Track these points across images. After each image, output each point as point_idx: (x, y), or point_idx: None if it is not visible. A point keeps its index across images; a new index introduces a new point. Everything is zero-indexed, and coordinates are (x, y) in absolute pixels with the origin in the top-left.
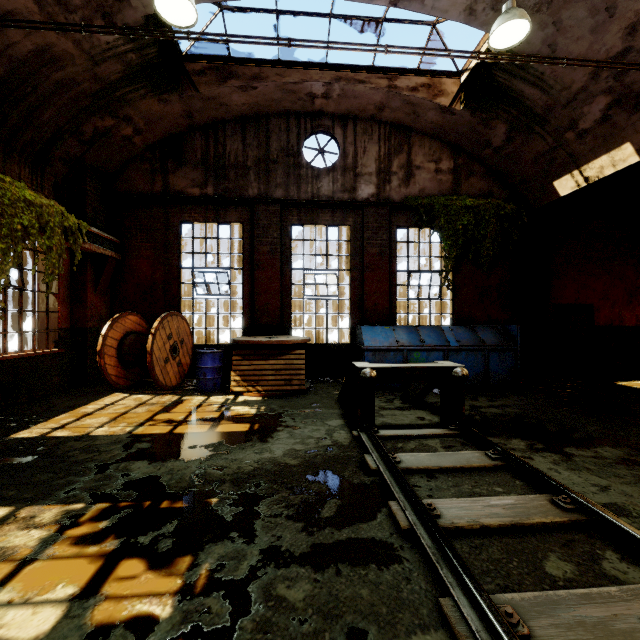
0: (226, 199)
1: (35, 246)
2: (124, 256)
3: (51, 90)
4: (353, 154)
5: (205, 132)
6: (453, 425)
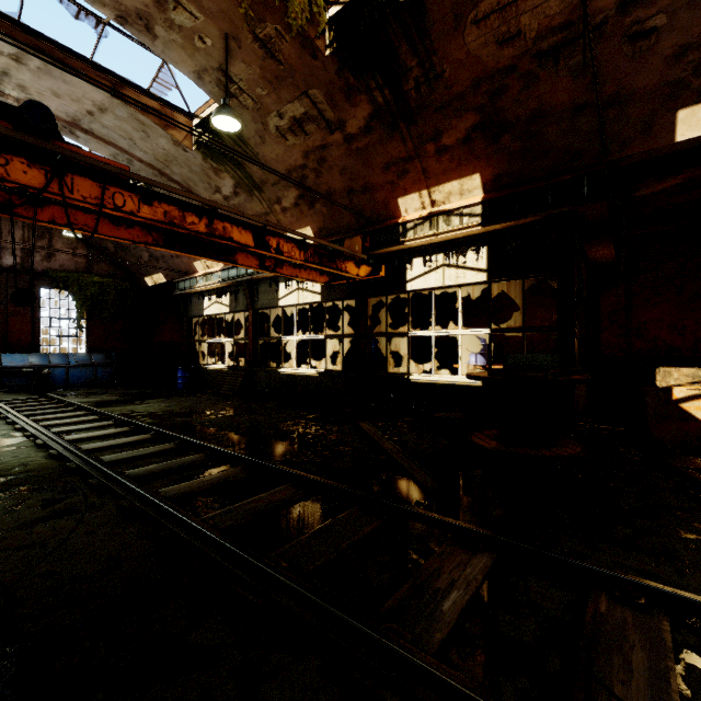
0: None
1: None
2: None
3: None
4: None
5: None
6: (44, 394)
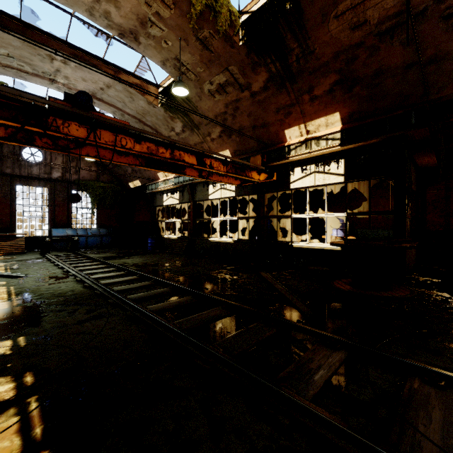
0: None
1: None
2: None
3: None
4: (50, 159)
5: None
6: (75, 252)
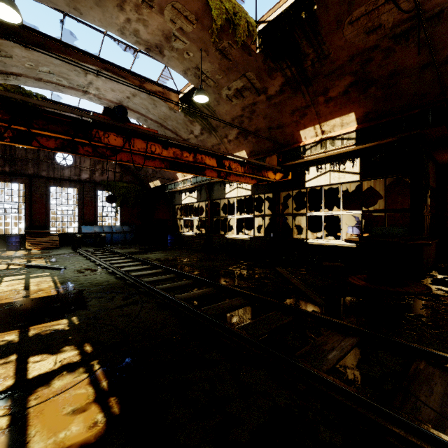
0: (17, 174)
1: None
2: None
3: None
4: (79, 162)
5: (4, 144)
6: (102, 248)
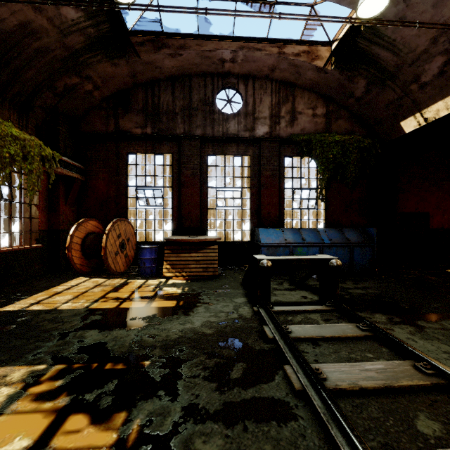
0: (160, 136)
1: (19, 169)
2: (87, 178)
3: (32, 55)
4: (252, 103)
5: (145, 88)
6: (329, 303)
